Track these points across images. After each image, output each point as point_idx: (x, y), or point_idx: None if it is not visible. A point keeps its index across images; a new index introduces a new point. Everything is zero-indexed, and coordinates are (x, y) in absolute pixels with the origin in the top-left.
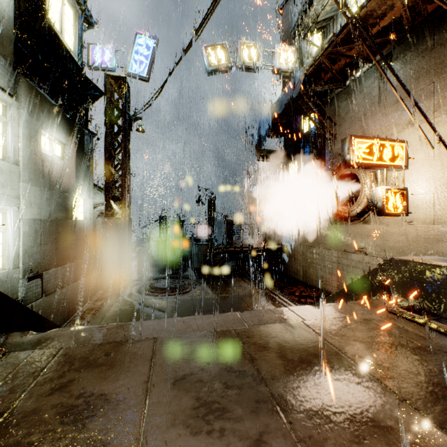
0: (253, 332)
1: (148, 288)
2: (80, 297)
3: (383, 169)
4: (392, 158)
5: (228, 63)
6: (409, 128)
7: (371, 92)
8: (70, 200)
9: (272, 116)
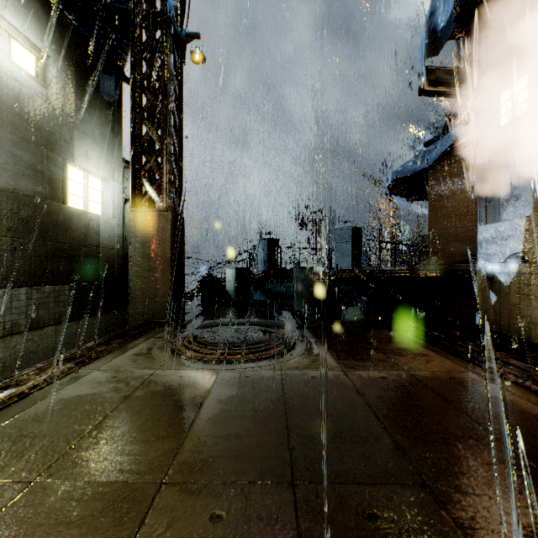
0: None
1: (189, 340)
2: None
3: None
4: None
5: None
6: None
7: None
8: (60, 166)
9: None
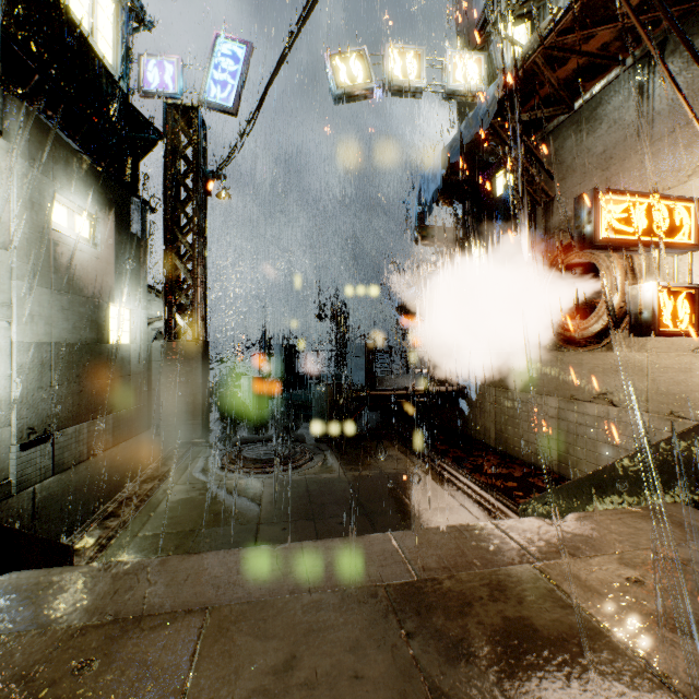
0: (428, 595)
1: (233, 458)
2: (123, 472)
3: (653, 250)
4: (670, 231)
5: (368, 83)
6: None
7: (622, 117)
8: (106, 310)
9: (444, 168)
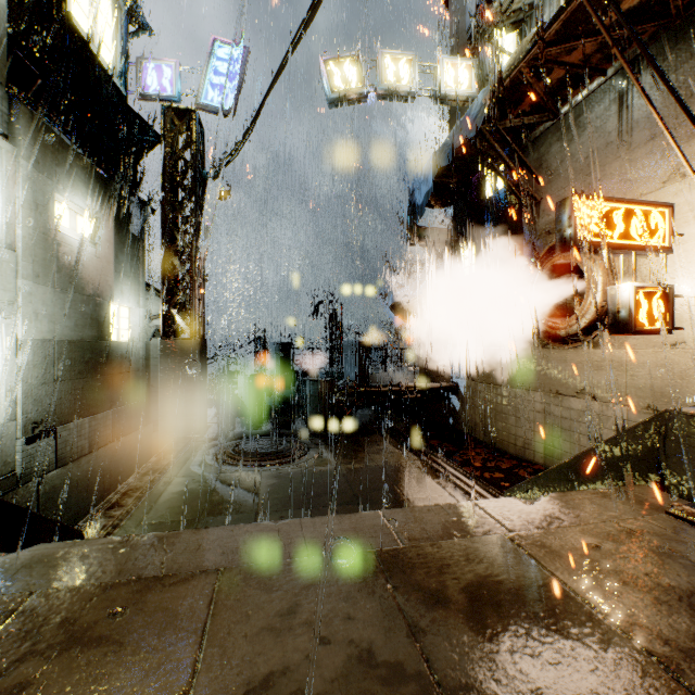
0: (412, 558)
1: (231, 452)
2: (123, 467)
3: (630, 253)
4: (645, 235)
5: (361, 87)
6: (674, 183)
7: (604, 125)
8: (106, 308)
9: (435, 171)
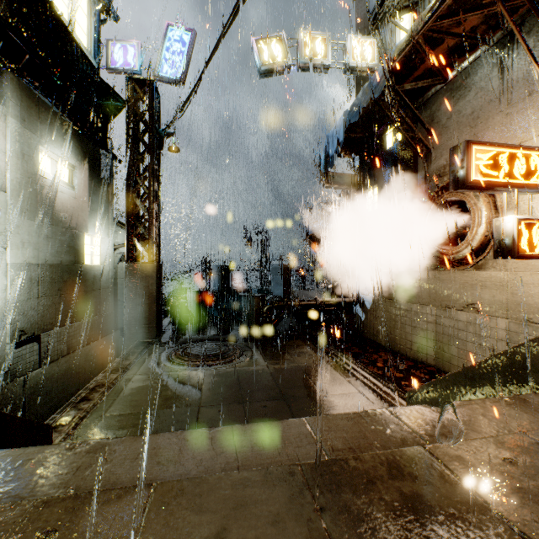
0: (337, 473)
1: (180, 354)
2: (95, 365)
3: (513, 190)
4: (526, 174)
5: (285, 61)
6: None
7: (487, 85)
8: (81, 239)
9: (345, 127)
